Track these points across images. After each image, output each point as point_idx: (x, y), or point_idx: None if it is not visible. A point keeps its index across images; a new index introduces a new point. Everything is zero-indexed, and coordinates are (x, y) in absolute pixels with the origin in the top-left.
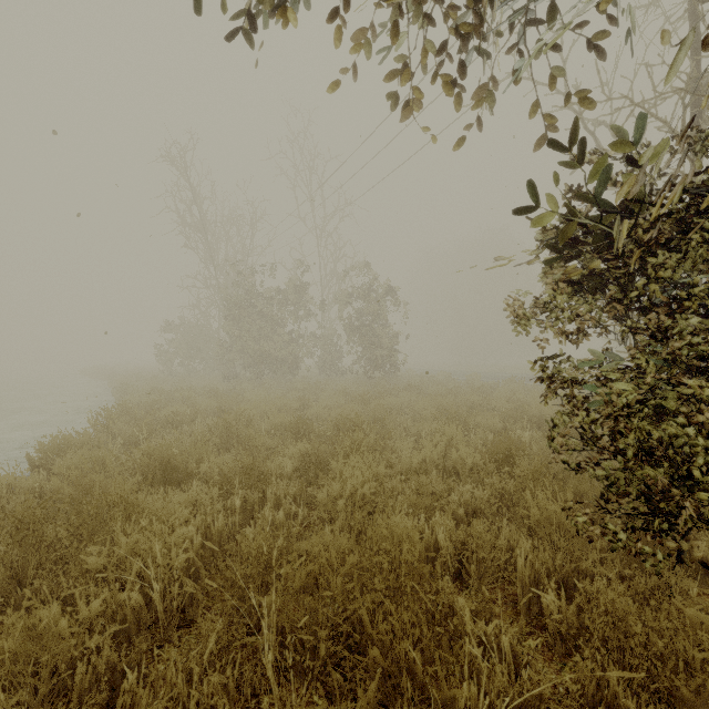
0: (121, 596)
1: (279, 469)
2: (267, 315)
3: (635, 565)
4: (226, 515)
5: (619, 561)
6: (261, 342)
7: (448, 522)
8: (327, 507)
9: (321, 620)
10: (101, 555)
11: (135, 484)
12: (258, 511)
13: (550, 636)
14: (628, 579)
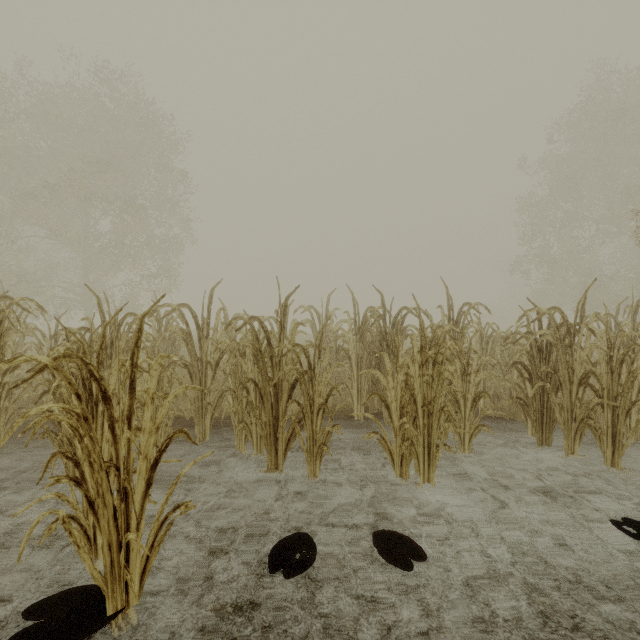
0: None
1: None
2: None
3: None
4: None
5: None
6: None
7: None
8: None
9: None
10: None
11: None
12: None
13: None
14: None
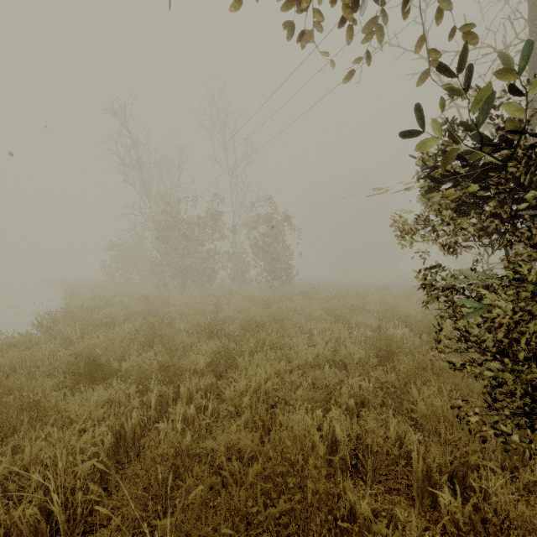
0: (13, 514)
1: (193, 365)
2: (190, 236)
3: (516, 457)
4: (143, 410)
5: (500, 452)
6: (185, 258)
7: (343, 417)
8: (234, 402)
9: (224, 535)
10: (1, 466)
11: (48, 388)
12: (172, 406)
13: (444, 531)
14: (509, 469)
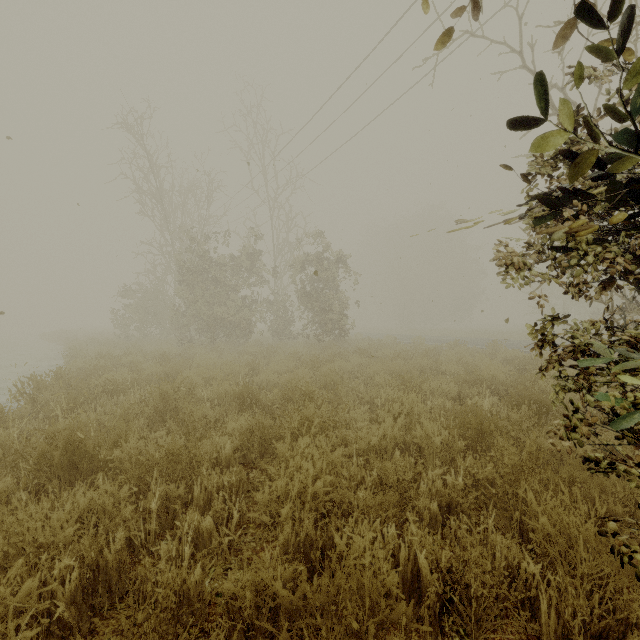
0: None
1: (216, 450)
2: (221, 280)
3: None
4: (139, 520)
5: None
6: (215, 307)
7: (429, 538)
8: (269, 509)
9: None
10: None
11: None
12: (180, 515)
13: None
14: None
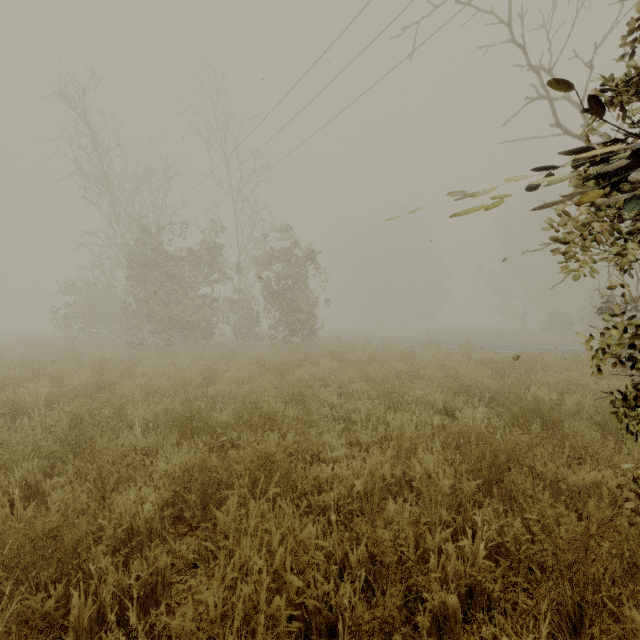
0: None
1: (130, 513)
2: (177, 276)
3: None
4: None
5: None
6: (170, 306)
7: None
8: None
9: None
10: None
11: None
12: None
13: None
14: None
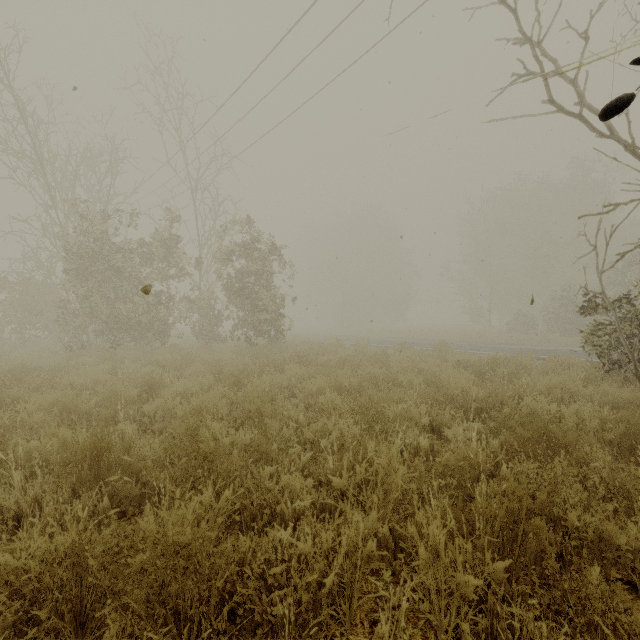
0: None
1: None
2: (125, 271)
3: None
4: None
5: None
6: (117, 304)
7: None
8: None
9: None
10: None
11: None
12: None
13: None
14: None
